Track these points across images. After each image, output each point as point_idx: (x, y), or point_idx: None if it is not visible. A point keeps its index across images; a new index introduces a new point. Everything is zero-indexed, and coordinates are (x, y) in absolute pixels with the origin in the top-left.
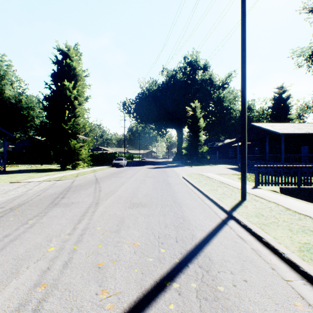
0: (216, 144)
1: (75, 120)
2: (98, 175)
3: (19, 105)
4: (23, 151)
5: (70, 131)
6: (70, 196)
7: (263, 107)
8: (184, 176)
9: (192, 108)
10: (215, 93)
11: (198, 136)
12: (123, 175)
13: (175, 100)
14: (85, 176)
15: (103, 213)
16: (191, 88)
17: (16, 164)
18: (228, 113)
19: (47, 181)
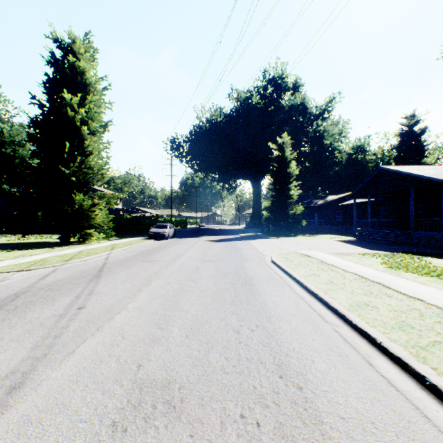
0: (314, 202)
1: (85, 160)
2: (114, 256)
3: None
4: (13, 214)
5: (74, 179)
6: None
7: (383, 147)
8: (275, 260)
9: (279, 145)
10: (311, 125)
11: (288, 190)
12: (160, 257)
13: (250, 135)
14: (87, 259)
15: None
16: (274, 118)
17: (1, 234)
18: (330, 156)
19: None
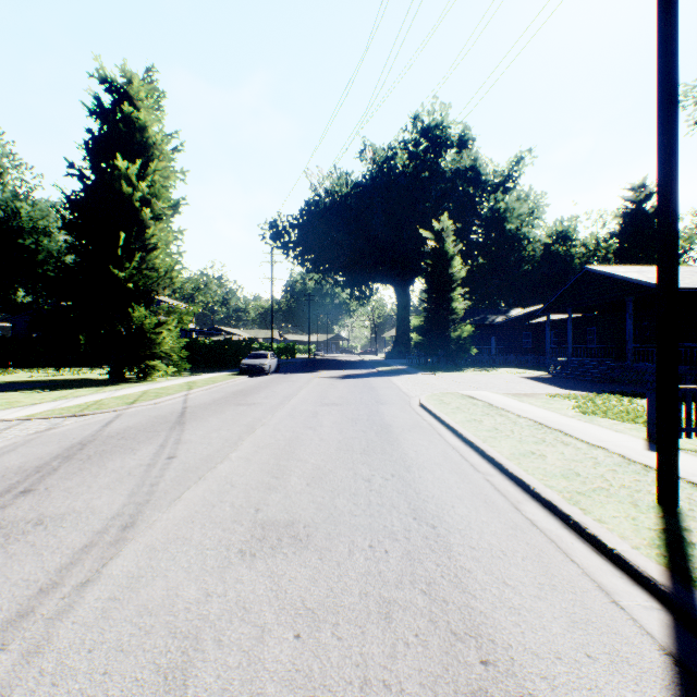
0: (490, 318)
1: (146, 257)
2: (195, 398)
3: (15, 223)
4: (31, 337)
5: (132, 285)
6: (56, 486)
7: (597, 234)
8: (424, 403)
9: (436, 233)
10: (487, 200)
11: (450, 300)
12: (260, 399)
13: (392, 216)
14: (158, 402)
15: (119, 596)
16: (430, 189)
17: (13, 367)
18: (515, 247)
19: (38, 418)
